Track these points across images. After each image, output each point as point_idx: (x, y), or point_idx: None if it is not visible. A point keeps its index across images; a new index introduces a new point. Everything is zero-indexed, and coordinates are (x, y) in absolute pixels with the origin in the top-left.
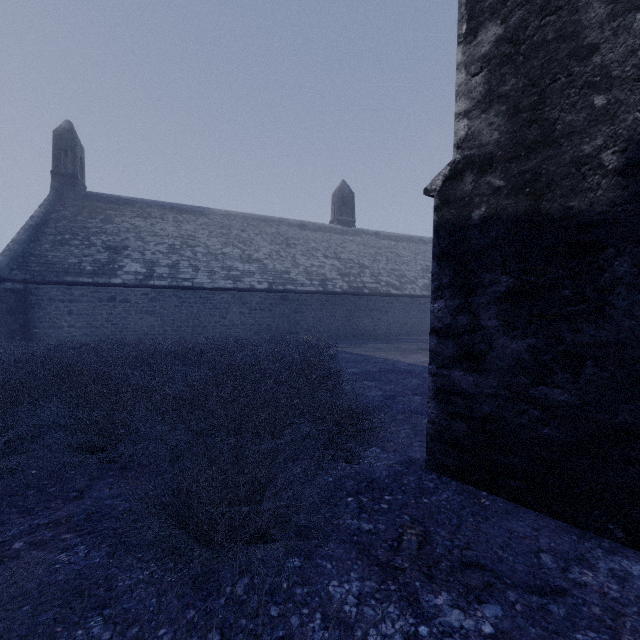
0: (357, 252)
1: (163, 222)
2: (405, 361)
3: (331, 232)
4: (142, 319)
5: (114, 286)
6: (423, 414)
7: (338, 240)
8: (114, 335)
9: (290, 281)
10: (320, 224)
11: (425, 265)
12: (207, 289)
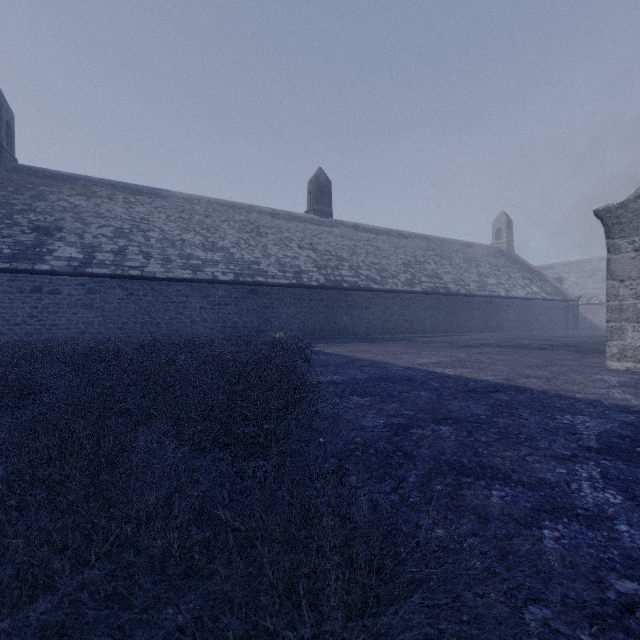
0: (335, 244)
1: (111, 202)
2: (398, 364)
3: (307, 222)
4: (77, 314)
5: (39, 273)
6: (479, 475)
7: (314, 231)
8: (40, 334)
9: (260, 272)
10: (295, 213)
11: (406, 259)
12: (160, 279)
